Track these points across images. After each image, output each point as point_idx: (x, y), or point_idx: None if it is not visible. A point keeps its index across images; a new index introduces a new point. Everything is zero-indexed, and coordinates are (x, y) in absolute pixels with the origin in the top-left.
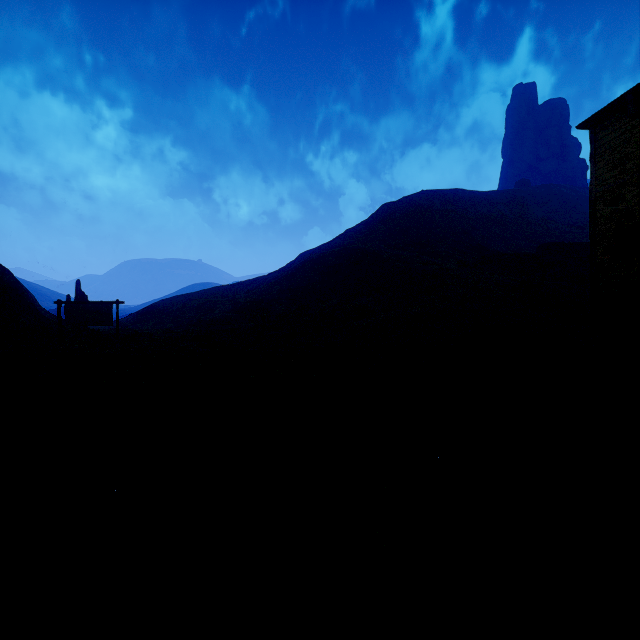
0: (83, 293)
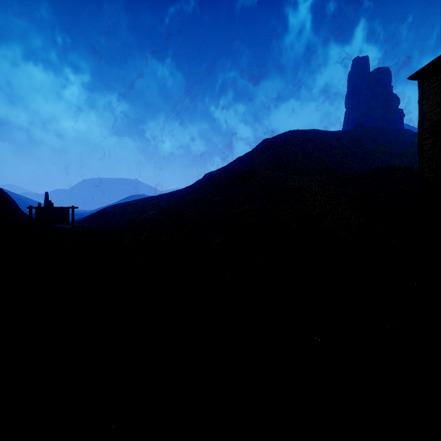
0: (50, 201)
